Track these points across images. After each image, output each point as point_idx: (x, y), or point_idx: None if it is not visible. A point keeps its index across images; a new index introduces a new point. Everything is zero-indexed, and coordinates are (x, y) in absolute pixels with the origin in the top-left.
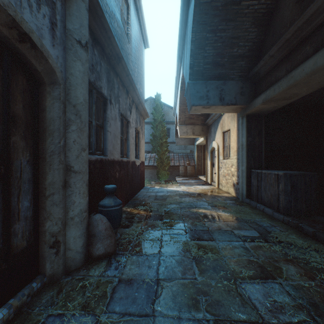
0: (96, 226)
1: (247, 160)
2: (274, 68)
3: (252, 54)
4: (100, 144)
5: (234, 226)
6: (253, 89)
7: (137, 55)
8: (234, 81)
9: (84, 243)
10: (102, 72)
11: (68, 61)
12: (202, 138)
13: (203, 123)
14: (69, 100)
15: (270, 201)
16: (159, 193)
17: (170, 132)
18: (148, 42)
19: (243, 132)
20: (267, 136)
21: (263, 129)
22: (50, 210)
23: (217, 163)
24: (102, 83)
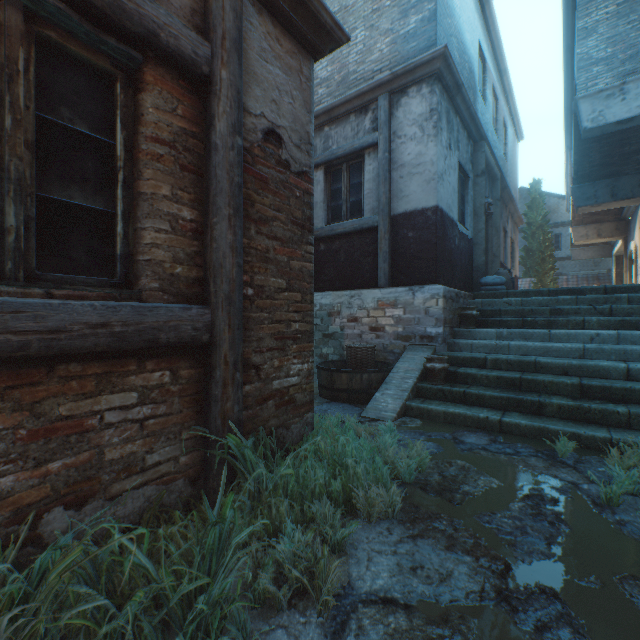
0: None
1: None
2: None
3: None
4: None
5: None
6: None
7: (511, 162)
8: (628, 176)
9: None
10: None
11: (493, 210)
12: (619, 242)
13: (617, 218)
14: (493, 226)
15: None
16: None
17: (560, 242)
18: (522, 135)
19: None
20: None
21: None
22: (488, 270)
23: (634, 270)
24: None
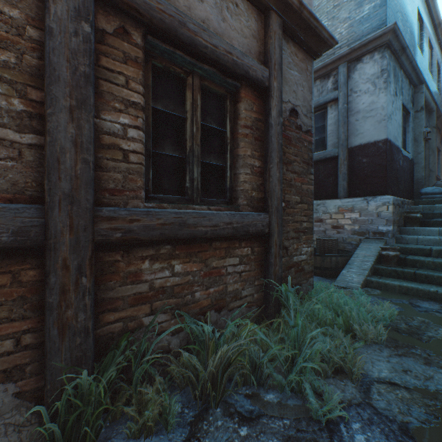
0: None
1: None
2: None
3: None
4: None
5: None
6: None
7: None
8: None
9: None
10: None
11: (429, 135)
12: None
13: None
14: (429, 148)
15: None
16: None
17: None
18: None
19: None
20: None
21: None
22: (425, 182)
23: None
24: None
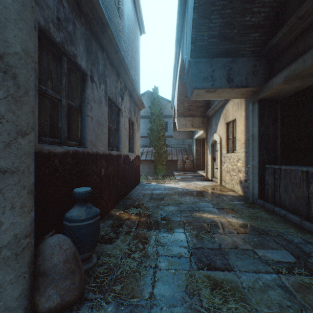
0: (50, 256)
1: (259, 153)
2: (302, 34)
3: (268, 23)
4: (77, 132)
5: (254, 241)
6: (268, 67)
7: (132, 37)
8: (245, 57)
9: (24, 289)
10: (77, 35)
11: None
12: (201, 131)
13: (203, 115)
14: None
15: (295, 205)
16: (155, 191)
17: (168, 126)
18: (143, 26)
19: (254, 121)
20: (282, 126)
21: (279, 117)
22: None
23: (220, 158)
24: (77, 51)
